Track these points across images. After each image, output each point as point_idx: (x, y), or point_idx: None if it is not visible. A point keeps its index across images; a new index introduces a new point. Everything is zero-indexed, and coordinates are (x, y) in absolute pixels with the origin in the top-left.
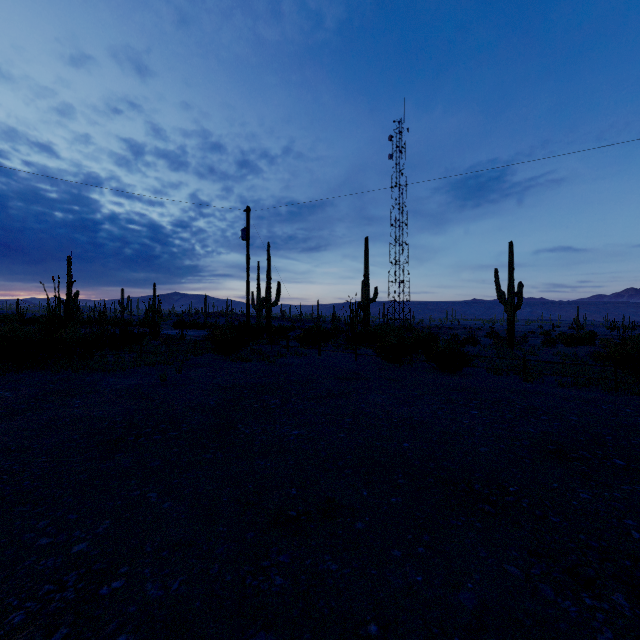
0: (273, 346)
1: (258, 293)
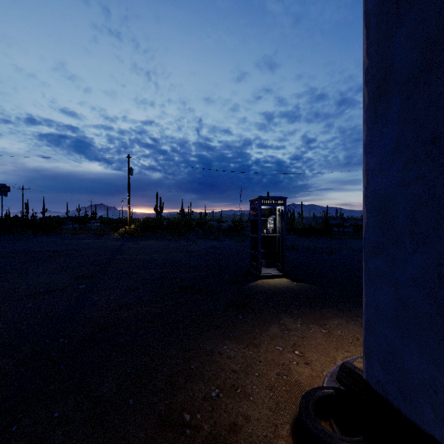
0: None
1: None
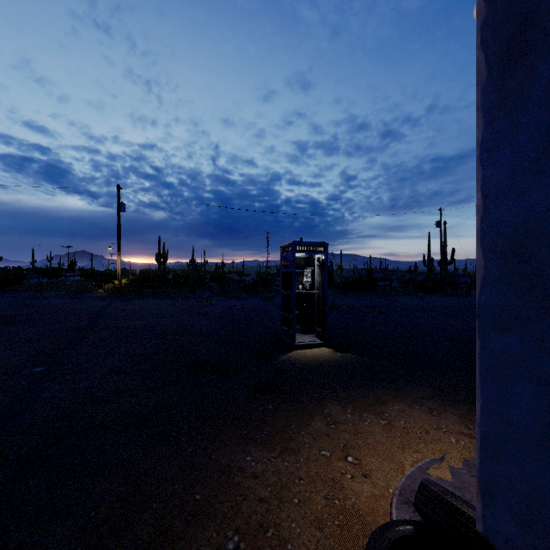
0: (454, 292)
1: (428, 255)
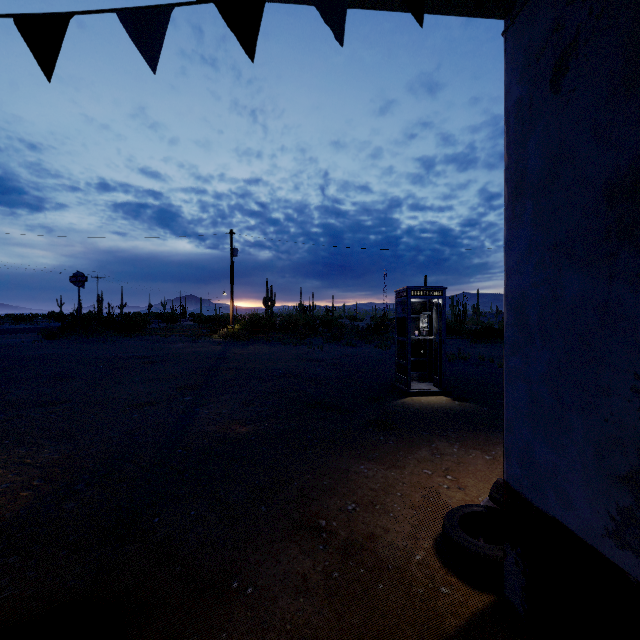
0: None
1: None
